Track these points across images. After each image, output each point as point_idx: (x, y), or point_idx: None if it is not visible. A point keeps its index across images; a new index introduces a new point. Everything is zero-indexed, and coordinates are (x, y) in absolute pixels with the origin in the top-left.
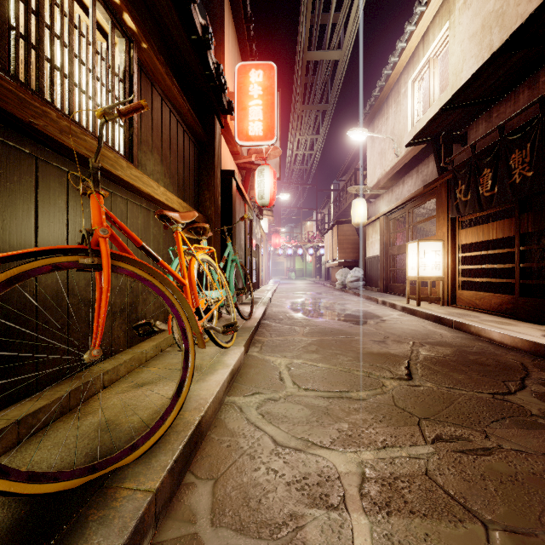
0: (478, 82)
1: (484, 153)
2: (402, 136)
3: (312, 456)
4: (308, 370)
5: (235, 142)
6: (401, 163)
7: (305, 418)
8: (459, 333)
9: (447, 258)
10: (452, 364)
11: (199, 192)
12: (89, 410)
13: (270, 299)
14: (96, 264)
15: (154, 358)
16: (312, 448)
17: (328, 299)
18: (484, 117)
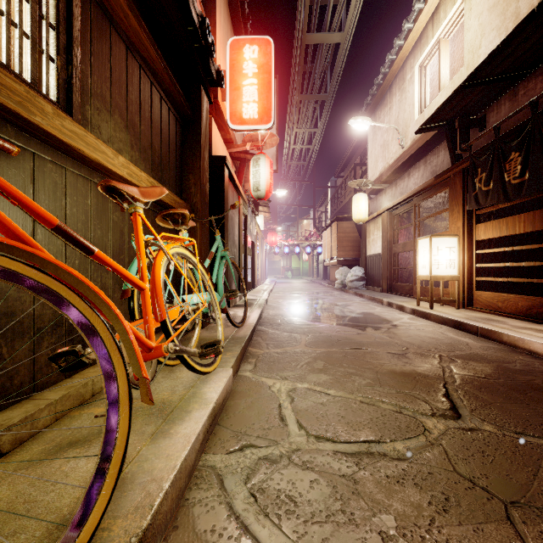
0: (507, 50)
1: (511, 135)
2: (407, 125)
3: None
4: (318, 402)
5: (228, 128)
6: (407, 155)
7: (323, 504)
8: (488, 342)
9: (463, 255)
10: (503, 390)
11: (183, 176)
12: None
13: (266, 300)
14: None
15: None
16: None
17: (328, 300)
18: (508, 97)
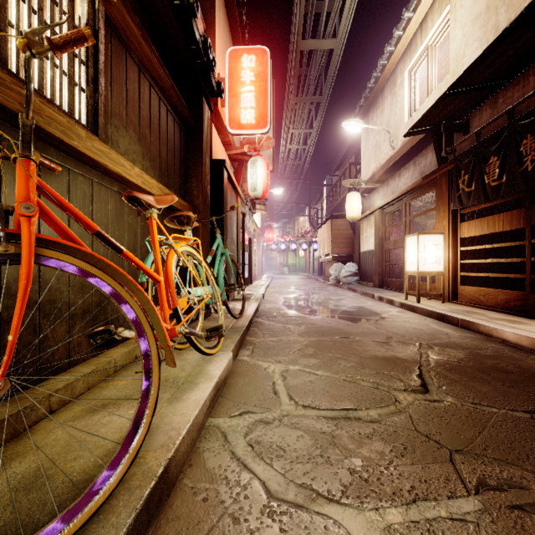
0: (485, 63)
1: (491, 140)
2: (398, 128)
3: (319, 517)
4: (306, 380)
5: (226, 132)
6: (397, 156)
7: (306, 451)
8: (466, 332)
9: (448, 252)
10: (470, 372)
11: (186, 179)
12: (20, 449)
13: (263, 294)
14: (12, 253)
15: (126, 367)
16: (318, 502)
17: (322, 294)
18: (489, 104)
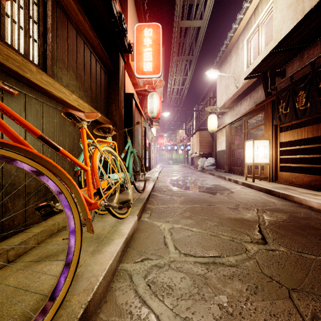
0: (297, 32)
1: (300, 81)
2: (240, 75)
3: None
4: (186, 235)
5: (135, 76)
6: (239, 92)
7: (187, 289)
8: (286, 201)
9: (272, 151)
10: (292, 229)
11: (108, 105)
12: None
13: (157, 177)
14: None
15: (66, 227)
16: None
17: (193, 177)
18: (298, 58)
